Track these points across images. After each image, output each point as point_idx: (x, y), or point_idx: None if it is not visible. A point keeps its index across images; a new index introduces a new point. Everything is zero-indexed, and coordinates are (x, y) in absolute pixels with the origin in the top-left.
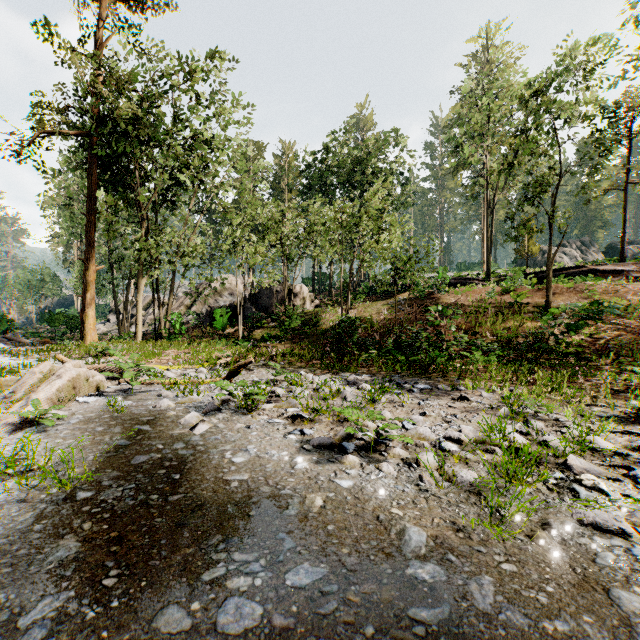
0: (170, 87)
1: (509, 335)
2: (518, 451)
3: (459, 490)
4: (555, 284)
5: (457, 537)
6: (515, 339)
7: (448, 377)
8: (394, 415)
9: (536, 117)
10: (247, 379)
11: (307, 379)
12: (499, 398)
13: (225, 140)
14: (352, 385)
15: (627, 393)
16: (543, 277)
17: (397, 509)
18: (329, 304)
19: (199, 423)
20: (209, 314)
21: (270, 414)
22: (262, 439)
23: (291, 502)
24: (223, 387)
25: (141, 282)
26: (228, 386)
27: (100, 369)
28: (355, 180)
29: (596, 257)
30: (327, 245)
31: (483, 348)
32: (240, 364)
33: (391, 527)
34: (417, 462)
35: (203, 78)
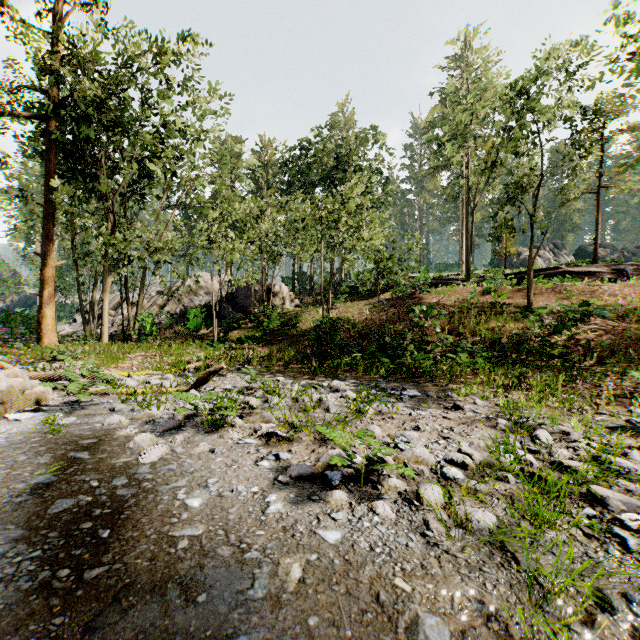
0: (138, 69)
1: (493, 336)
2: (533, 477)
3: (477, 541)
4: (534, 285)
5: (491, 630)
6: (499, 340)
7: (436, 382)
8: (384, 430)
9: (519, 116)
10: (218, 387)
11: (285, 386)
12: (495, 406)
13: (200, 130)
14: (335, 392)
15: (623, 398)
16: (521, 278)
17: (402, 580)
18: (309, 304)
19: (151, 447)
20: (183, 314)
21: (241, 432)
22: (228, 468)
23: (258, 574)
24: (185, 400)
25: (107, 279)
26: (192, 399)
27: (49, 377)
28: (336, 178)
29: (568, 259)
30: (307, 243)
31: (468, 349)
32: (210, 371)
33: (397, 616)
34: (419, 499)
35: (175, 62)
